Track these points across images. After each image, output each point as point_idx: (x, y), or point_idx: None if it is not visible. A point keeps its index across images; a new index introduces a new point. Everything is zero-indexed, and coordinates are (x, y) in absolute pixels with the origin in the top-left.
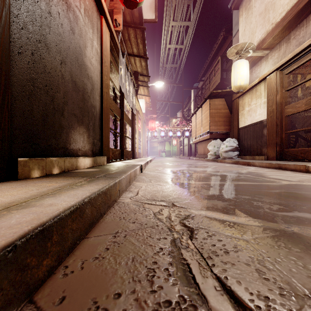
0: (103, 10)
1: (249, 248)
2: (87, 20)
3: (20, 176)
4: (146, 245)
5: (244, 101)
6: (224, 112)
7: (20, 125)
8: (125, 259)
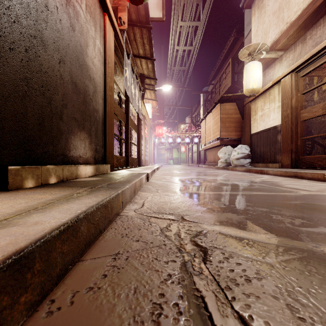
0: (106, 7)
1: (275, 274)
2: (88, 16)
3: (11, 187)
4: (151, 270)
5: (257, 106)
6: (236, 117)
7: (12, 129)
8: (126, 290)
